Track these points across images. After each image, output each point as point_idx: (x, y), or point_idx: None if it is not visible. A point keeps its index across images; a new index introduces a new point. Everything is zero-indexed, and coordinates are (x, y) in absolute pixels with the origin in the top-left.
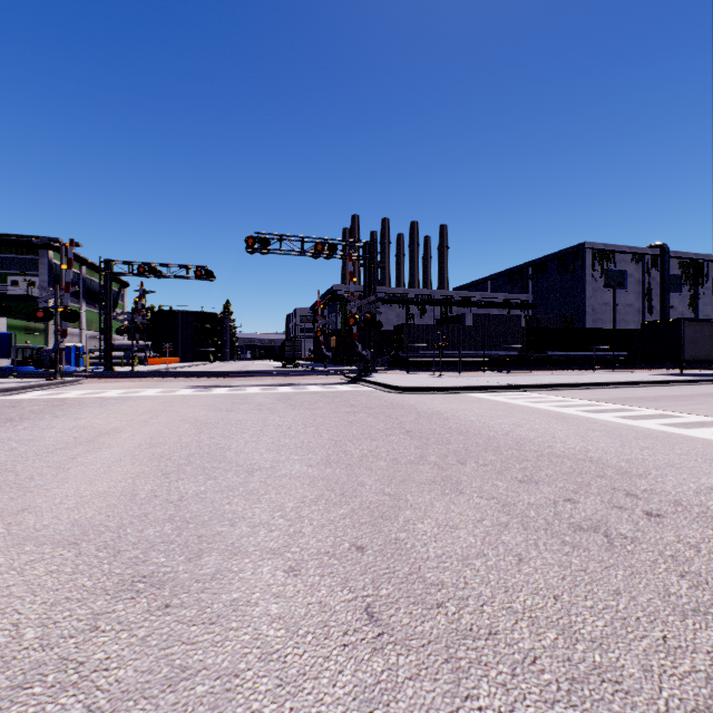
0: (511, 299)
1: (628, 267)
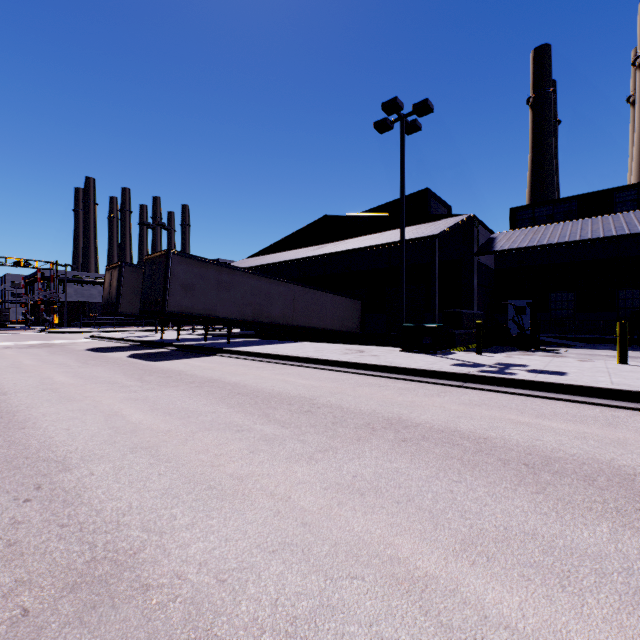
0: None
1: None
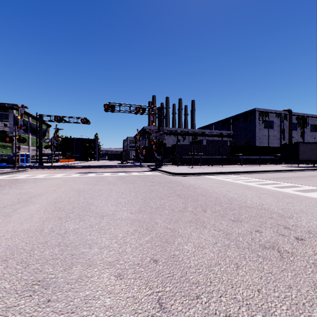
0: (223, 133)
1: (274, 119)
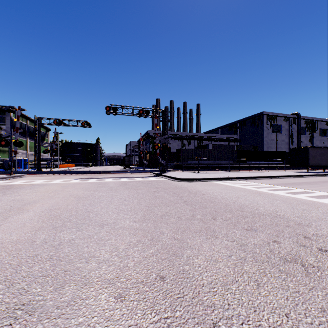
0: (230, 137)
1: (282, 123)
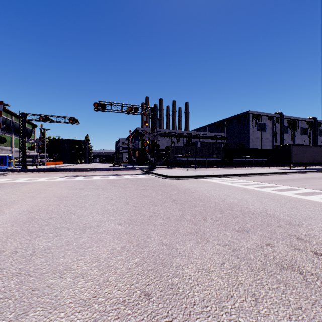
0: (217, 135)
1: (267, 122)
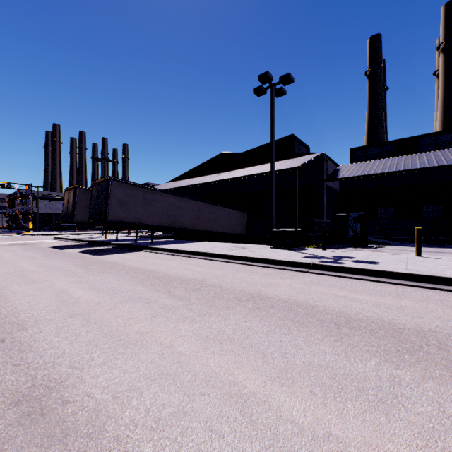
0: None
1: None
